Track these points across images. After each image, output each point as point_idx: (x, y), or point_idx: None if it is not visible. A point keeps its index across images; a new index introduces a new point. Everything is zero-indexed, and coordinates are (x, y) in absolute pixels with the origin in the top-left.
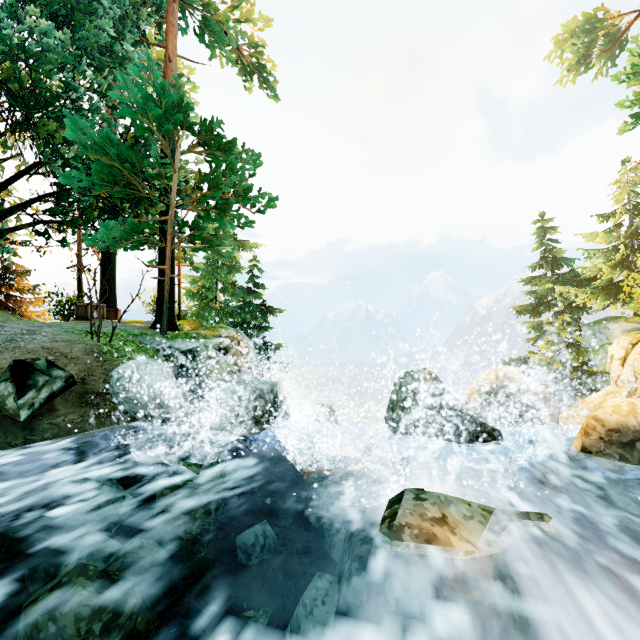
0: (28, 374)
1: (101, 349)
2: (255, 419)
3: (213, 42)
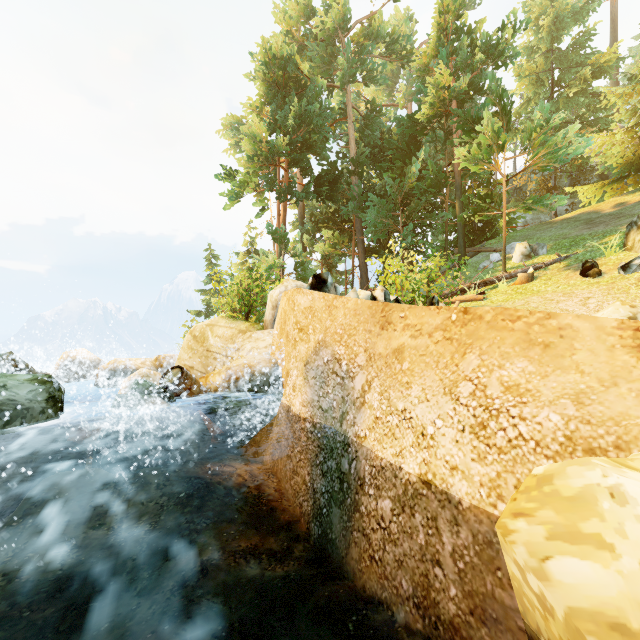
0: None
1: None
2: None
3: None
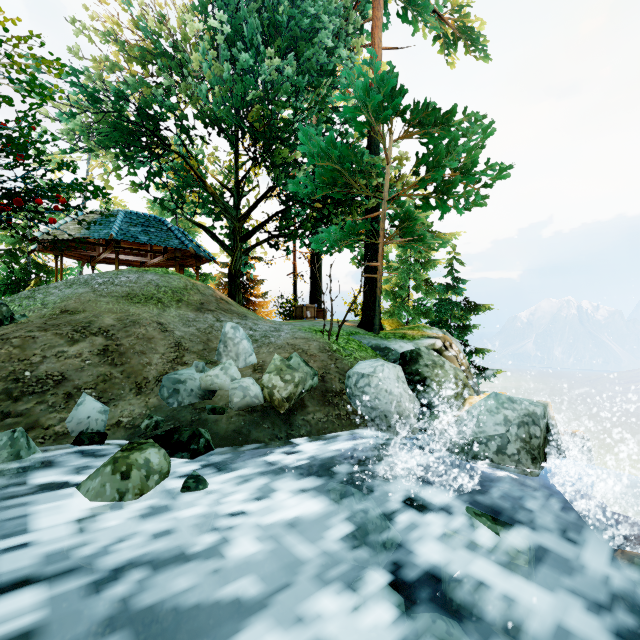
0: (286, 370)
1: (331, 347)
2: (530, 454)
3: (417, 20)
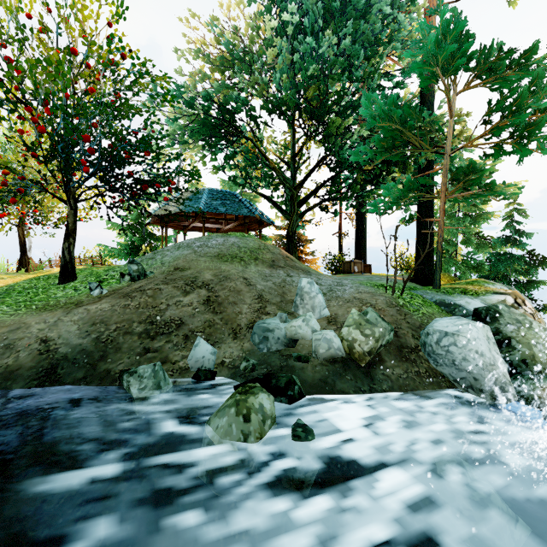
0: (365, 324)
1: (397, 302)
2: None
3: None
